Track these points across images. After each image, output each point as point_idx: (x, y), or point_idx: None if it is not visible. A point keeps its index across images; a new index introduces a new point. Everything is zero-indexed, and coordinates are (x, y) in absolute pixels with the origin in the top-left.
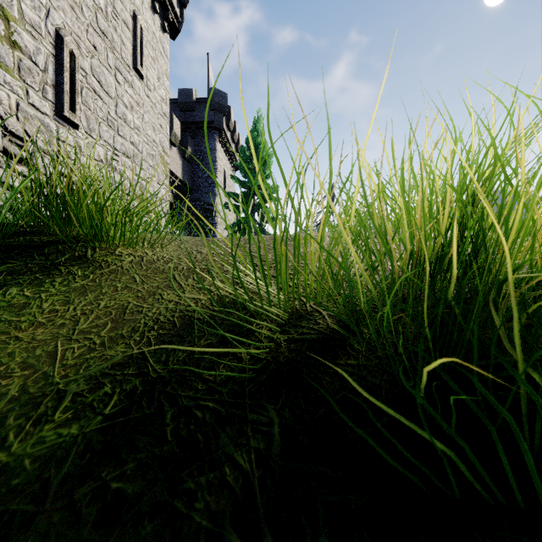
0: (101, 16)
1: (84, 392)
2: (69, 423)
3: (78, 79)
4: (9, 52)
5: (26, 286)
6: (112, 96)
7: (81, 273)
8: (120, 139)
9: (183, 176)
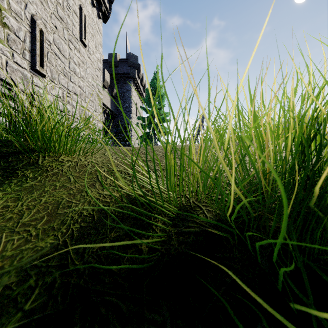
0: (59, 8)
1: (13, 284)
2: None
3: (45, 46)
4: (1, 30)
5: None
6: (66, 58)
7: (32, 176)
8: (72, 84)
9: (111, 107)
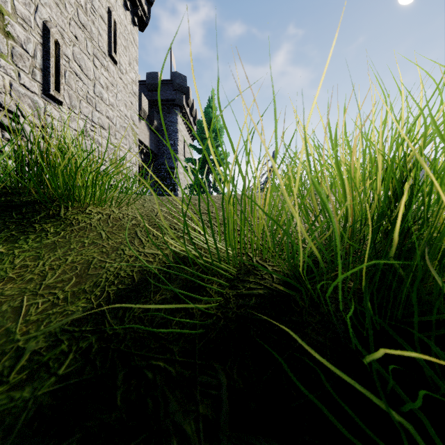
0: (81, 11)
1: (42, 350)
2: (22, 384)
3: (62, 63)
4: (4, 41)
5: (2, 243)
6: (90, 78)
7: (53, 230)
8: (97, 114)
9: (150, 144)
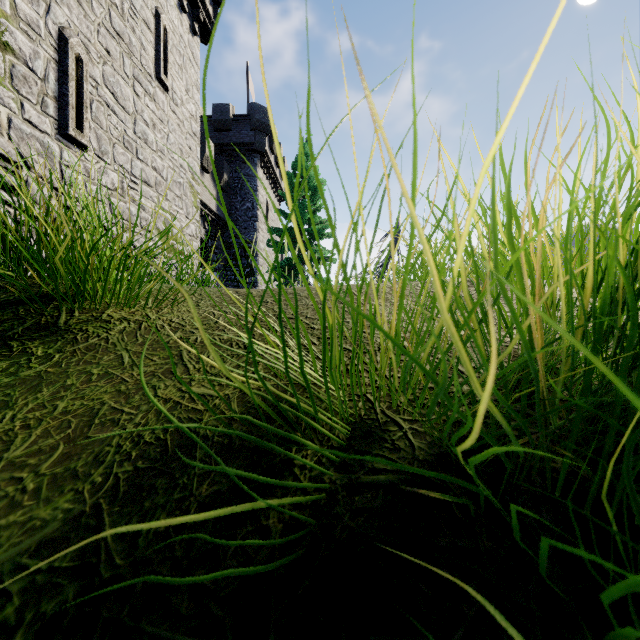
0: (115, 14)
1: None
2: None
3: (86, 90)
4: None
5: None
6: (129, 112)
7: (42, 352)
8: (140, 163)
9: (217, 208)
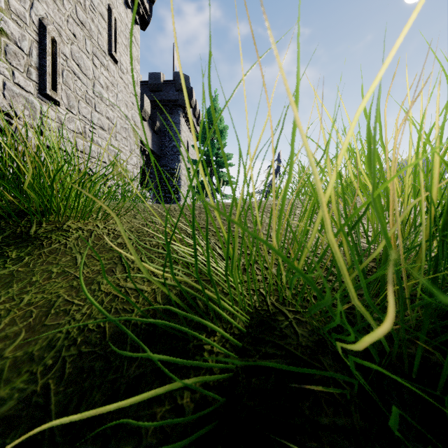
0: (80, 9)
1: None
2: None
3: (59, 62)
4: None
5: None
6: (89, 78)
7: (16, 255)
8: (97, 114)
9: (152, 146)
